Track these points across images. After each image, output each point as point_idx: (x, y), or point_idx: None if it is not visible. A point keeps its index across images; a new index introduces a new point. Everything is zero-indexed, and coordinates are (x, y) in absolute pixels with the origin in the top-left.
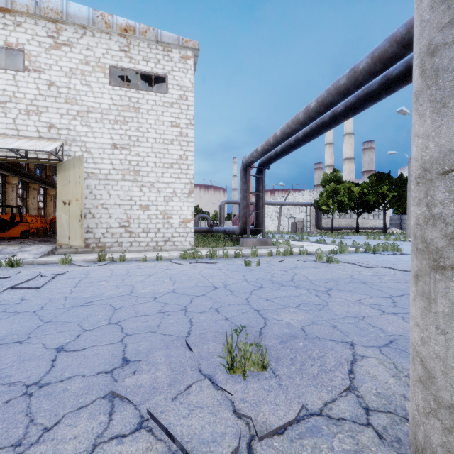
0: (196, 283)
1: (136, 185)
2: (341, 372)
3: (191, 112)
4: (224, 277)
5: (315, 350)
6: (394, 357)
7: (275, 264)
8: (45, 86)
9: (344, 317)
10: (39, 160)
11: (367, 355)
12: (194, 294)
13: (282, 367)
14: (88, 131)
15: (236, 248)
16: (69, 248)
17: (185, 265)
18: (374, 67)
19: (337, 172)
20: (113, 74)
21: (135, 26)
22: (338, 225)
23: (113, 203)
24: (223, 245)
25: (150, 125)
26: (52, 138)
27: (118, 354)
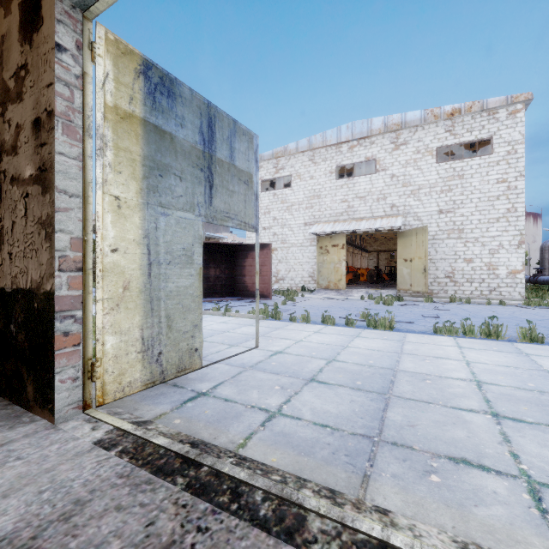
0: None
1: (460, 242)
2: None
3: (521, 164)
4: None
5: None
6: None
7: None
8: (389, 179)
9: None
10: (385, 231)
11: None
12: None
13: None
14: (418, 204)
15: None
16: (405, 293)
17: (536, 310)
18: None
19: None
20: None
21: (460, 107)
22: None
23: (439, 258)
24: None
25: (474, 187)
26: (393, 214)
27: None
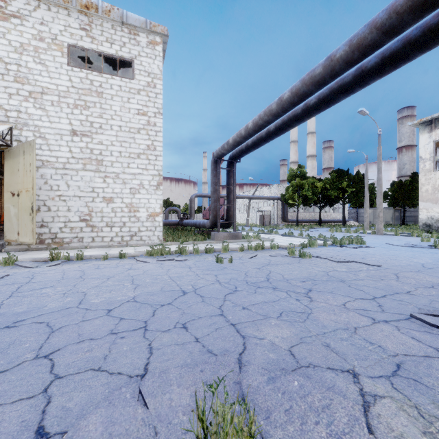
0: (161, 287)
1: (99, 176)
2: (360, 437)
3: (159, 100)
4: (194, 277)
5: (316, 394)
6: (412, 395)
7: (248, 260)
8: None
9: (334, 330)
10: None
11: (378, 393)
12: (158, 303)
13: (276, 427)
14: (42, 115)
15: (207, 242)
16: (20, 245)
17: (151, 263)
18: (352, 56)
19: (302, 168)
20: (74, 55)
21: (97, 4)
22: (303, 218)
23: (73, 194)
24: (194, 239)
25: (115, 112)
26: None
27: (31, 421)
